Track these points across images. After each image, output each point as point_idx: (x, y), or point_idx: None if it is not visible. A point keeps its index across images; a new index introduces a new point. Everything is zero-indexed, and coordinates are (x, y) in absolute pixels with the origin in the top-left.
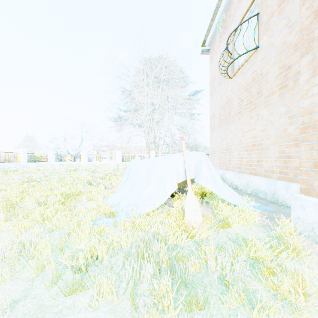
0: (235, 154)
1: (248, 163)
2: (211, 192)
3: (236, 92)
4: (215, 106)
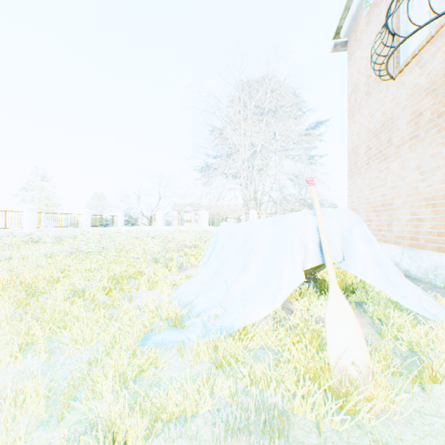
0: (403, 213)
1: (433, 229)
2: (365, 285)
3: (404, 102)
4: (358, 134)
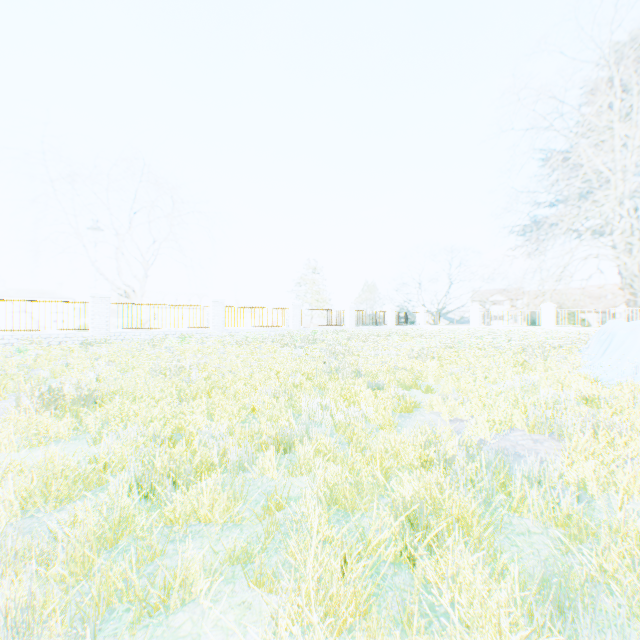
0: None
1: None
2: None
3: None
4: None
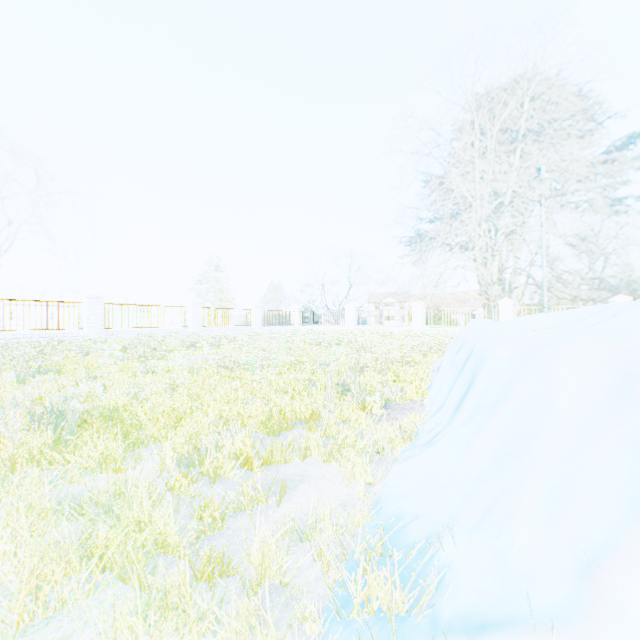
0: None
1: None
2: None
3: None
4: None
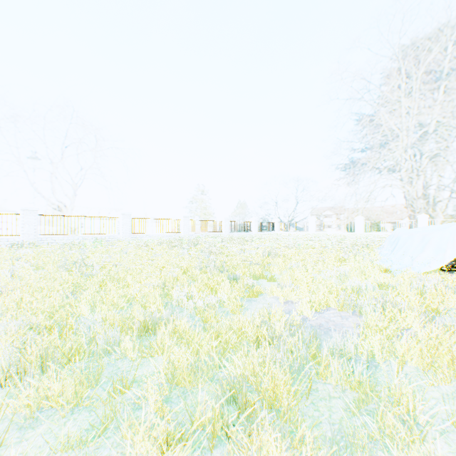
0: None
1: None
2: None
3: None
4: None
